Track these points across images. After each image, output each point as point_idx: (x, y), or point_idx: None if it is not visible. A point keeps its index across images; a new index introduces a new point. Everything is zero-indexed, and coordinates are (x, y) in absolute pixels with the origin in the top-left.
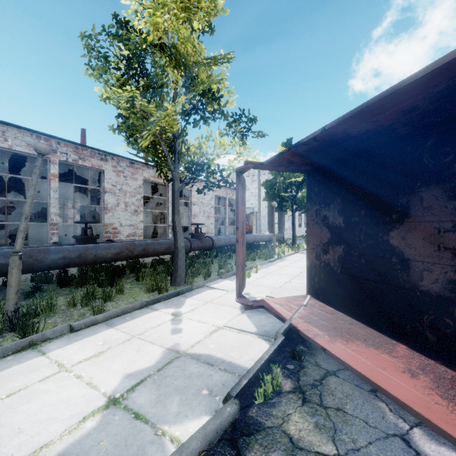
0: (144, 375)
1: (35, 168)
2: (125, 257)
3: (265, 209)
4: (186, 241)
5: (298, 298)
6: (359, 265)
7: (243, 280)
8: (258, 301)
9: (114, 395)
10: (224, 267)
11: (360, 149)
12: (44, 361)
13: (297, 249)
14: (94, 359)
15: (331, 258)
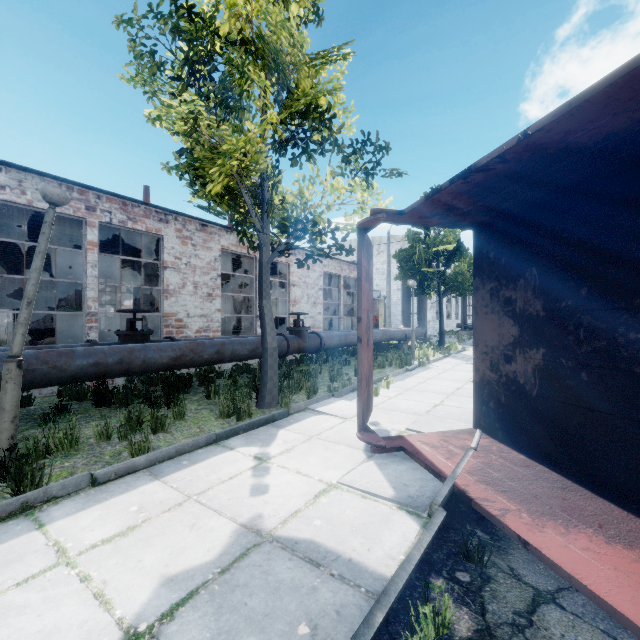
0: (196, 581)
1: (43, 225)
2: (190, 363)
3: (397, 293)
4: (281, 339)
5: (461, 435)
6: (576, 384)
7: (368, 402)
8: (394, 438)
9: (136, 625)
10: (337, 379)
11: (581, 179)
12: (37, 542)
13: (447, 351)
14: (117, 541)
15: (520, 369)
